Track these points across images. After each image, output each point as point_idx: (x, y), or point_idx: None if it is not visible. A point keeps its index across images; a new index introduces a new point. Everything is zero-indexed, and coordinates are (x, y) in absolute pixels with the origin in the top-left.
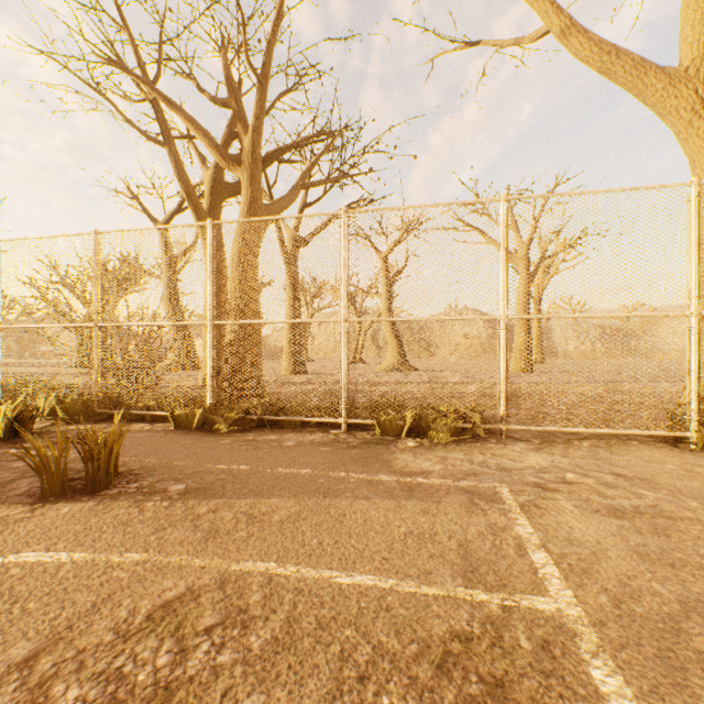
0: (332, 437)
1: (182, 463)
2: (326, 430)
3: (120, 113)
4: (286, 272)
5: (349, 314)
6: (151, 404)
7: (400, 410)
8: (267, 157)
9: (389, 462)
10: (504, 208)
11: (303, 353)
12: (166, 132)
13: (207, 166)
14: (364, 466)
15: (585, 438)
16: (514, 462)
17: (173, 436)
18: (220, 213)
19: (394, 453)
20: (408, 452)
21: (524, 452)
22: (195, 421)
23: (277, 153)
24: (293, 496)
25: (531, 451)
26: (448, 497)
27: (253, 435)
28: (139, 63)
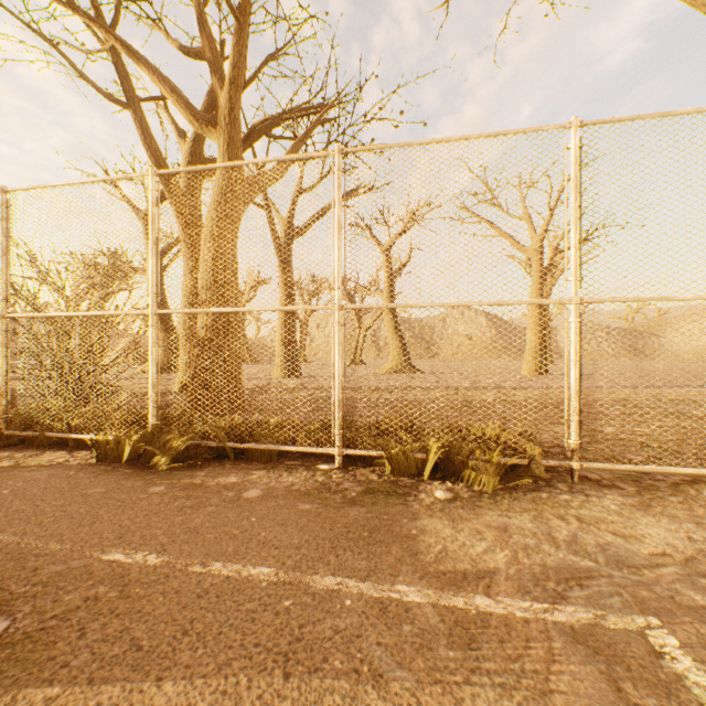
0: (320, 478)
1: (51, 547)
2: (312, 464)
3: (71, 65)
4: (279, 265)
5: (345, 298)
6: (75, 424)
7: (417, 433)
8: (254, 129)
9: (413, 543)
10: (576, 137)
11: (297, 354)
12: (129, 90)
13: (185, 140)
14: (370, 556)
15: (696, 480)
16: (627, 542)
17: (85, 476)
18: (199, 194)
19: (417, 518)
20: (440, 515)
21: (627, 515)
22: (125, 452)
23: (266, 126)
24: (214, 673)
25: (637, 512)
26: (561, 678)
27: (205, 474)
28: (91, 1)
